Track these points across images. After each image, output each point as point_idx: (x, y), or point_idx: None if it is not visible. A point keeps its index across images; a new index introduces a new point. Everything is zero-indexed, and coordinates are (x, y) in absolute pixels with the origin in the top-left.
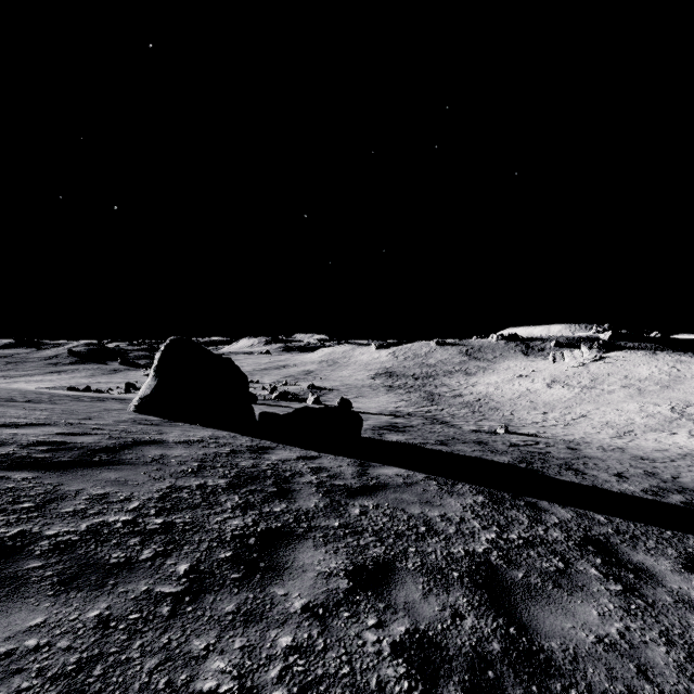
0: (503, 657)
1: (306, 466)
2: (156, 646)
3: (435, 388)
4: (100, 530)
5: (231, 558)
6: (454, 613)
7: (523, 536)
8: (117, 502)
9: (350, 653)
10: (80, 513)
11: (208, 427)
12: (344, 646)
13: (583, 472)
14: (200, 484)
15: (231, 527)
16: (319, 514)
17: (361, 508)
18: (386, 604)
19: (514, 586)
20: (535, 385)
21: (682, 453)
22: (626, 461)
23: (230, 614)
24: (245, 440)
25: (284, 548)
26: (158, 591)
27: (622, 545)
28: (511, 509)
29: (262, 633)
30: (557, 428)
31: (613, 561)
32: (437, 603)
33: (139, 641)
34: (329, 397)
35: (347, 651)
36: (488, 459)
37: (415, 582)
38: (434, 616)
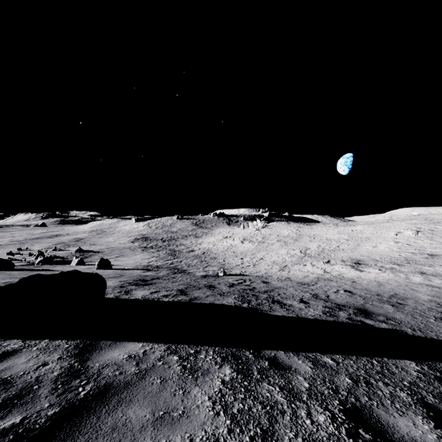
0: None
1: None
2: None
3: (176, 247)
4: None
5: None
6: None
7: None
8: None
9: None
10: None
11: None
12: None
13: (283, 303)
14: None
15: None
16: None
17: None
18: None
19: None
20: (235, 242)
21: (316, 277)
22: (297, 287)
23: None
24: None
25: None
26: None
27: (376, 407)
28: (261, 380)
29: None
30: (251, 268)
31: None
32: None
33: None
34: (94, 258)
35: None
36: (220, 303)
37: None
38: None
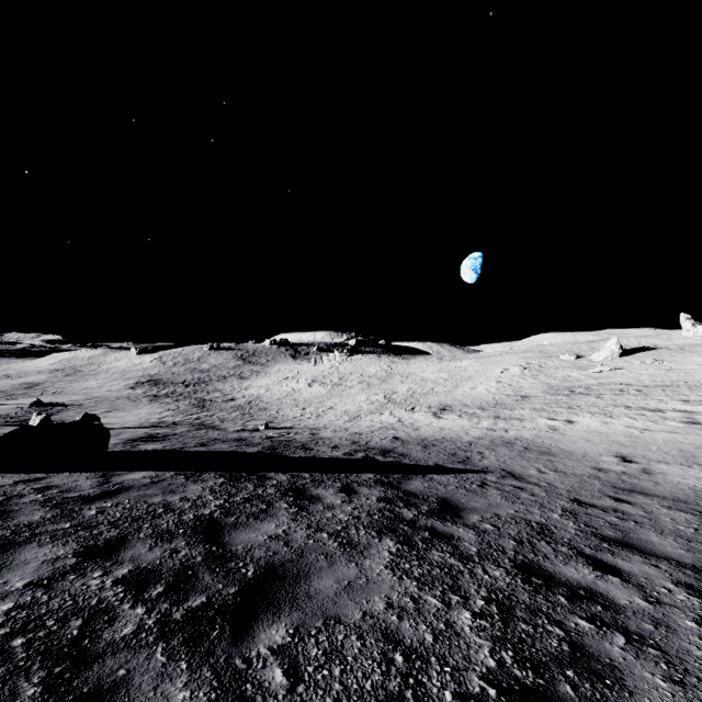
0: (202, 562)
1: (28, 488)
2: None
3: (207, 394)
4: None
5: None
6: (173, 551)
7: (245, 497)
8: None
9: (75, 595)
10: None
11: None
12: (69, 593)
13: (312, 448)
14: None
15: None
16: (46, 523)
17: (99, 509)
18: (114, 562)
19: (226, 526)
20: (299, 385)
21: (381, 427)
22: (345, 437)
23: None
24: None
25: (1, 554)
26: None
27: (311, 488)
28: (244, 482)
29: None
30: (311, 420)
31: (300, 497)
32: (160, 550)
33: None
34: (66, 415)
35: (72, 594)
36: (241, 451)
37: (144, 544)
38: (156, 558)
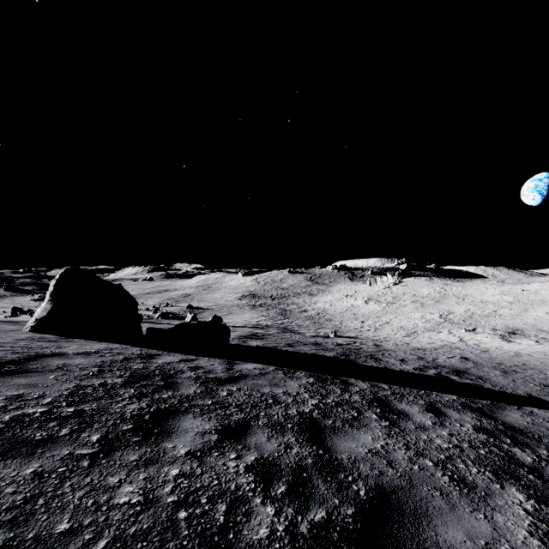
0: (313, 466)
1: (186, 366)
2: (82, 484)
3: (287, 306)
4: (22, 419)
5: (132, 429)
6: (287, 446)
7: (335, 400)
8: (32, 399)
9: (219, 474)
10: (1, 409)
11: (102, 341)
12: (214, 471)
13: (381, 359)
14: (101, 383)
15: (130, 410)
16: (197, 397)
17: (228, 391)
18: (243, 446)
19: (325, 428)
20: (357, 302)
21: (442, 344)
22: (408, 351)
23: (134, 461)
24: (135, 350)
25: (172, 420)
26: (78, 453)
27: (394, 401)
28: (330, 385)
29: (159, 469)
30: (370, 332)
31: (387, 409)
32: (276, 442)
33: (69, 482)
34: (204, 315)
35: (216, 473)
36: (320, 354)
37: (263, 432)
38: (274, 449)
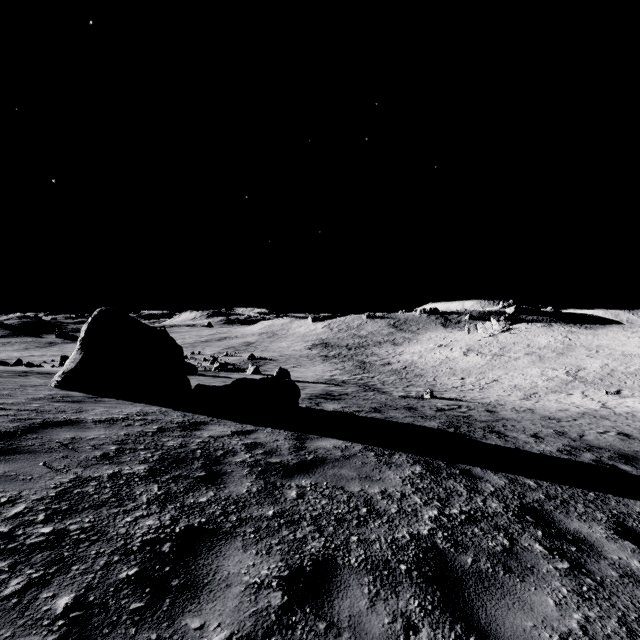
0: None
1: (240, 443)
2: None
3: (366, 357)
4: None
5: (134, 578)
6: (407, 624)
7: (464, 510)
8: None
9: None
10: None
11: (138, 402)
12: None
13: (505, 434)
14: (113, 473)
15: (142, 530)
16: (251, 501)
17: (298, 489)
18: (328, 623)
19: (465, 575)
20: (453, 353)
21: (580, 412)
22: (537, 421)
23: None
24: (177, 416)
25: (206, 553)
26: None
27: (557, 512)
28: (448, 478)
29: None
30: (475, 392)
31: (553, 532)
32: (386, 612)
33: None
34: (268, 367)
35: None
36: (419, 425)
37: (360, 584)
38: (384, 632)
